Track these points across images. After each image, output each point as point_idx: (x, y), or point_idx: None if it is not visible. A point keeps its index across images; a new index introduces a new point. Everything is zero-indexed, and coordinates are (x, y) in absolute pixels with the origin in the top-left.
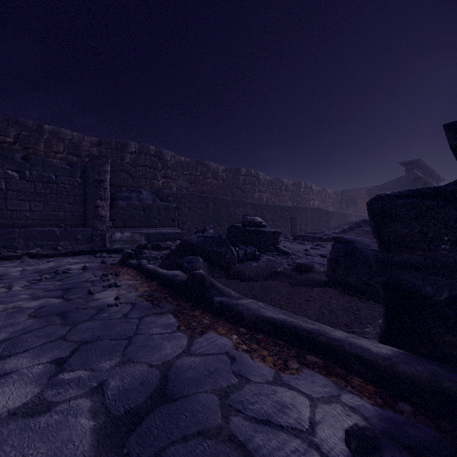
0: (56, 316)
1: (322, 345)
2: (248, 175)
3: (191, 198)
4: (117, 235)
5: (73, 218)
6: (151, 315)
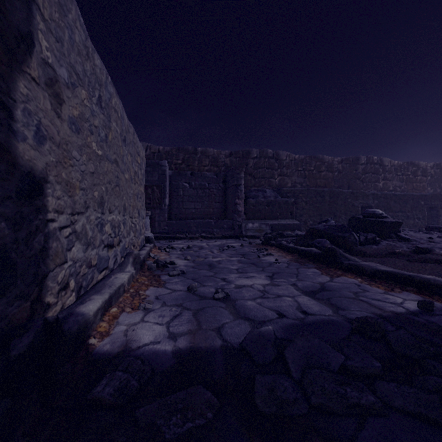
0: (250, 264)
1: (417, 282)
2: (368, 163)
3: (307, 193)
4: (249, 226)
5: (218, 213)
6: (302, 268)
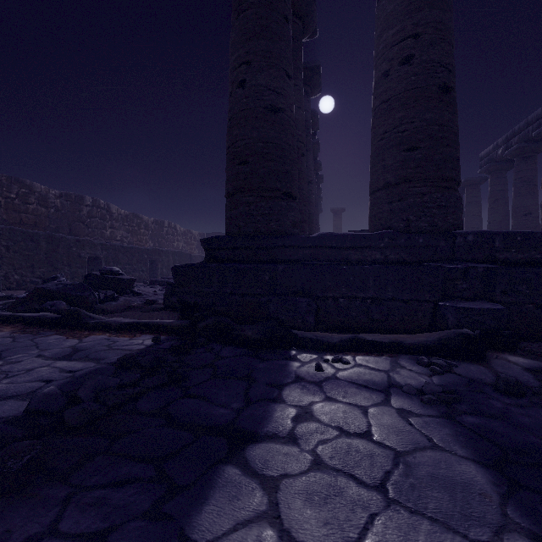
0: None
1: (151, 326)
2: (95, 206)
3: (10, 234)
4: None
5: None
6: (39, 338)
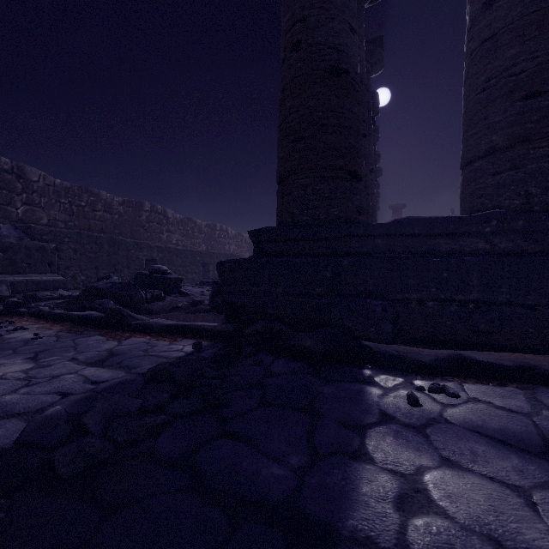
0: None
1: (193, 329)
2: (153, 211)
3: (77, 237)
4: None
5: None
6: (81, 338)
